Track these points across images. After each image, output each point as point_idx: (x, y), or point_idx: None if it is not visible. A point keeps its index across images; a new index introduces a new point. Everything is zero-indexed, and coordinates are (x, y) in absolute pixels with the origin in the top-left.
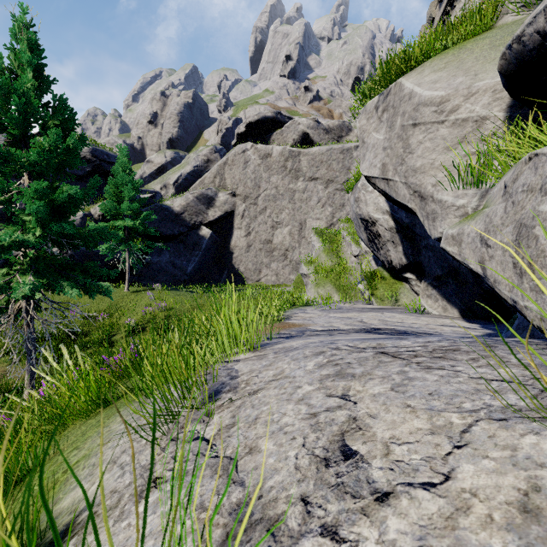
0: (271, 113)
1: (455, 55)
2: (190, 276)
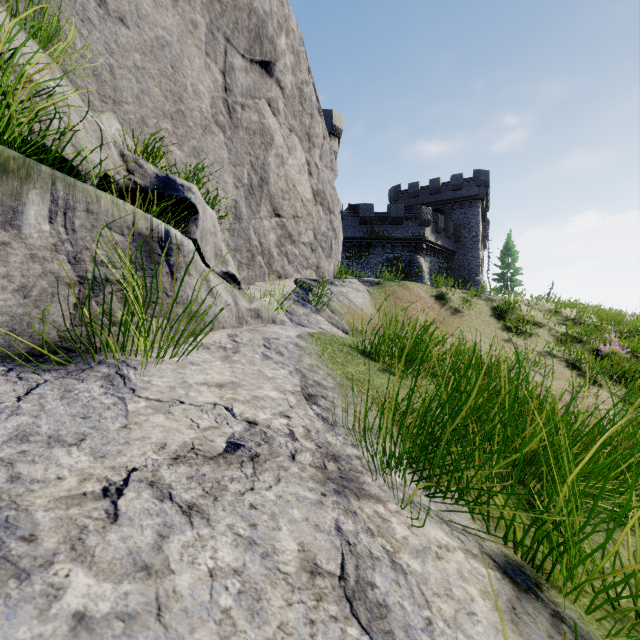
0: None
1: None
2: None
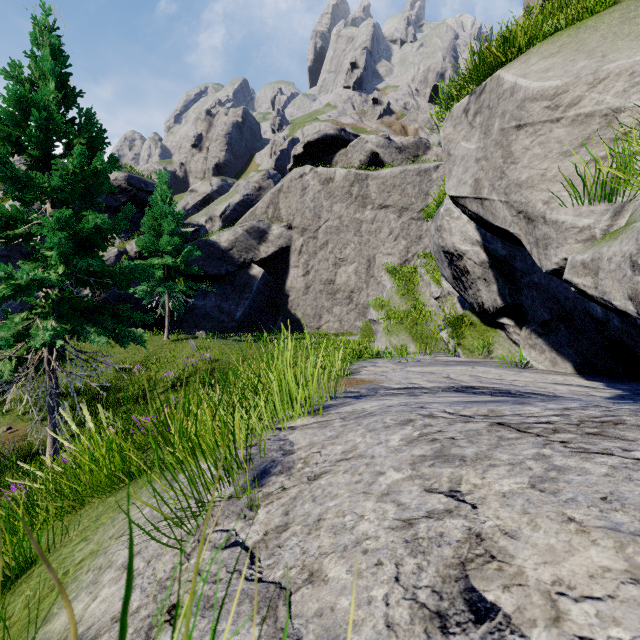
0: (333, 130)
1: (571, 35)
2: (239, 323)
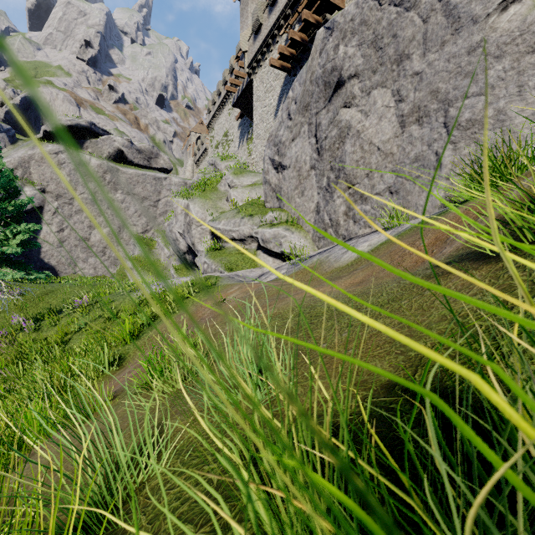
0: (85, 122)
1: (204, 203)
2: None
